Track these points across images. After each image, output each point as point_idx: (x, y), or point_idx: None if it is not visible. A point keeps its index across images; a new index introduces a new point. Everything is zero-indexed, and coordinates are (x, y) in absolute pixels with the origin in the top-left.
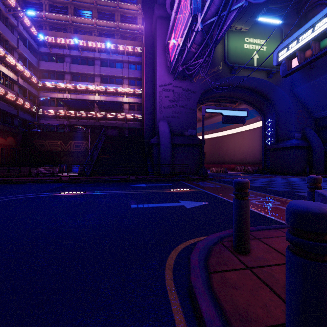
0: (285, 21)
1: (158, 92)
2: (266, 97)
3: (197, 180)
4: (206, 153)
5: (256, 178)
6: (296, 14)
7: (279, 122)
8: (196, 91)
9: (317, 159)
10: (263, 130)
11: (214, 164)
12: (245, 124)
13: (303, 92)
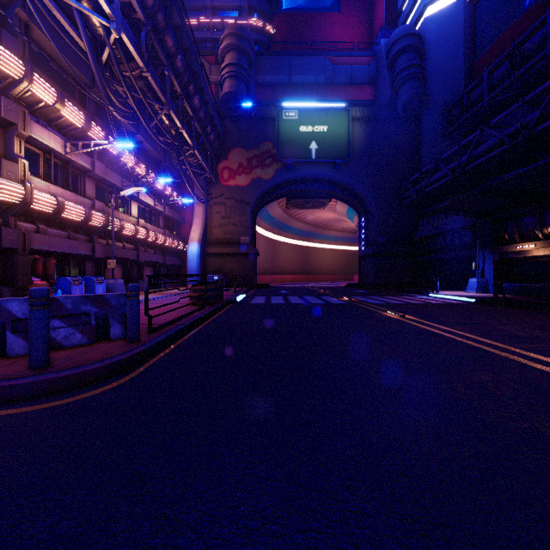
0: None
1: None
2: None
3: None
4: None
5: None
6: None
7: None
8: None
9: None
10: None
11: None
12: None
13: None
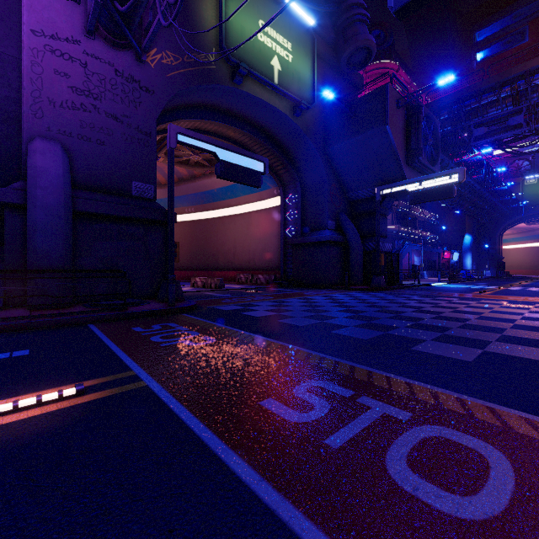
0: (317, 32)
1: (26, 47)
2: (289, 153)
3: (152, 316)
4: (178, 243)
5: (282, 299)
6: (331, 24)
7: (306, 201)
8: (155, 89)
9: (356, 262)
10: (283, 211)
11: (199, 271)
12: (253, 200)
13: (340, 154)
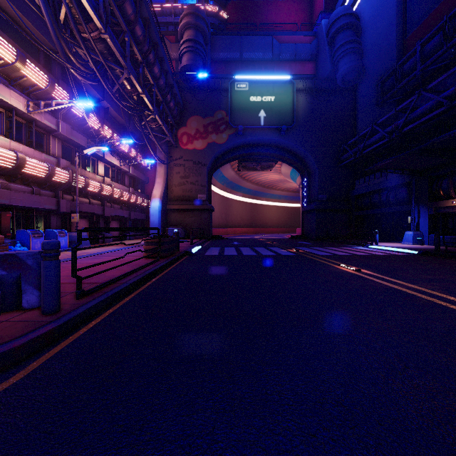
0: None
1: None
2: None
3: None
4: None
5: None
6: None
7: None
8: None
9: None
10: None
11: None
12: None
13: None
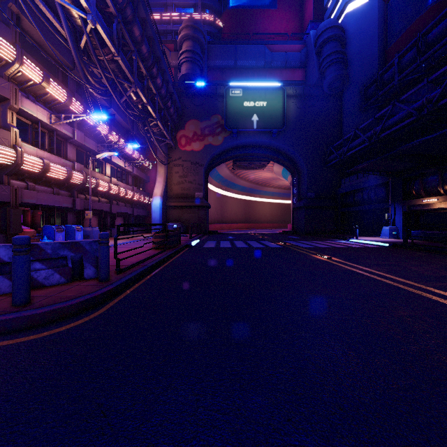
0: None
1: None
2: None
3: None
4: None
5: None
6: None
7: None
8: None
9: None
10: None
11: None
12: None
13: None
